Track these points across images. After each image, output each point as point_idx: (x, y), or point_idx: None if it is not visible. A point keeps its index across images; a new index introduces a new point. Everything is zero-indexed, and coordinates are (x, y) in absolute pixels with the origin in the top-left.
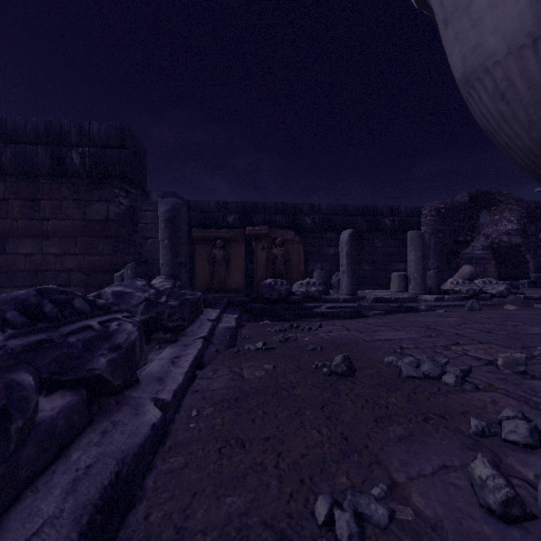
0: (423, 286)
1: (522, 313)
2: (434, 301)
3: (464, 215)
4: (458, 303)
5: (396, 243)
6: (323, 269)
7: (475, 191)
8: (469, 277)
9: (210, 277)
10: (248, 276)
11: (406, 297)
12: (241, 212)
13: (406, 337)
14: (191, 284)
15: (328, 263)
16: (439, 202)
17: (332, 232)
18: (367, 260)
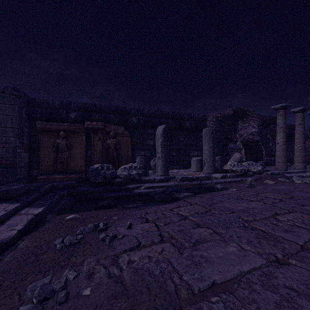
0: (213, 168)
1: (286, 188)
2: (220, 178)
3: (231, 121)
4: (236, 179)
5: (192, 138)
6: (145, 155)
7: (236, 108)
8: (239, 161)
9: (54, 162)
10: (88, 161)
11: (203, 176)
12: (82, 111)
13: (249, 270)
14: (37, 167)
15: (149, 151)
16: (217, 113)
17: (152, 129)
18: (174, 149)
